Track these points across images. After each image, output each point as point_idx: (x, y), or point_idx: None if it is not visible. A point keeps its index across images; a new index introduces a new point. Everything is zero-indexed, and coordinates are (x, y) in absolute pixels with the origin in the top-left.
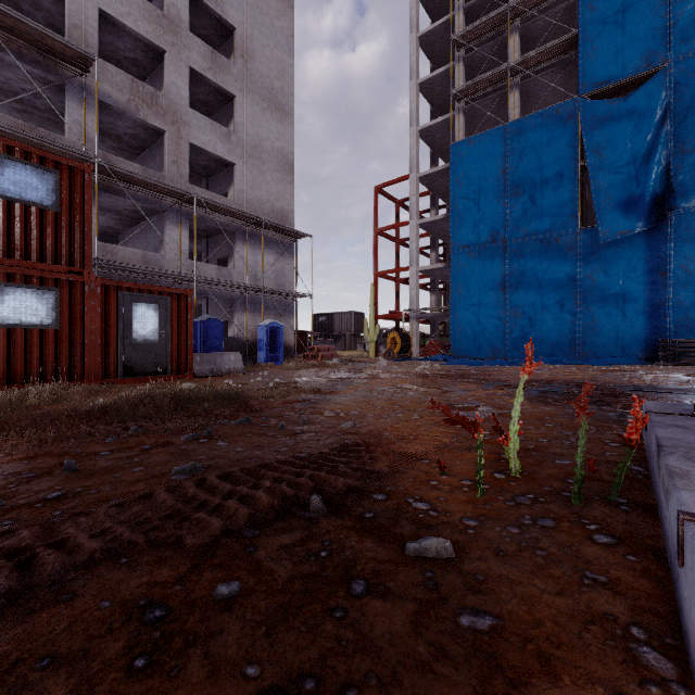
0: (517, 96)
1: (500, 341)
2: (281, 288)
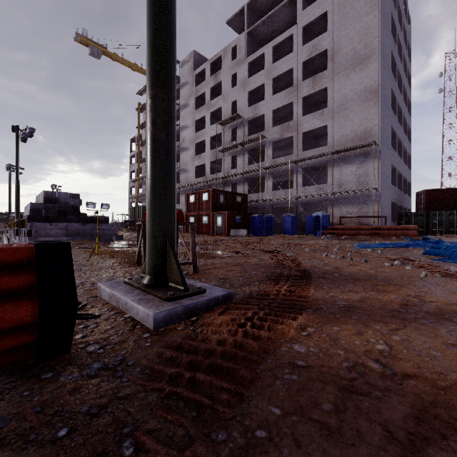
0: None
1: None
2: (364, 185)
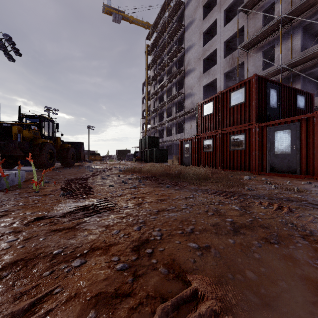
0: None
1: None
2: None
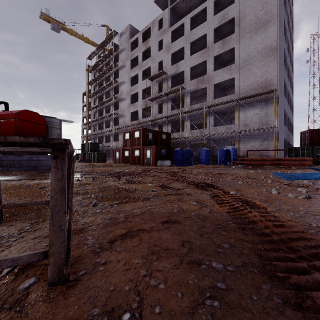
0: None
1: None
2: (265, 125)
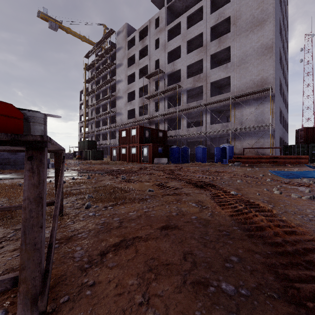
0: None
1: None
2: (261, 123)
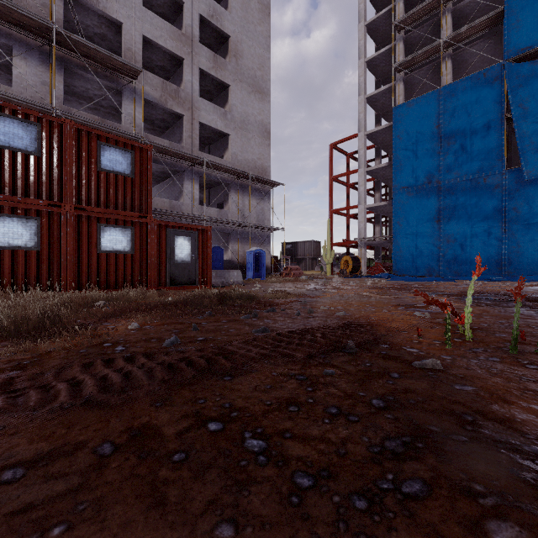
0: (449, 64)
1: (434, 262)
2: (262, 224)
